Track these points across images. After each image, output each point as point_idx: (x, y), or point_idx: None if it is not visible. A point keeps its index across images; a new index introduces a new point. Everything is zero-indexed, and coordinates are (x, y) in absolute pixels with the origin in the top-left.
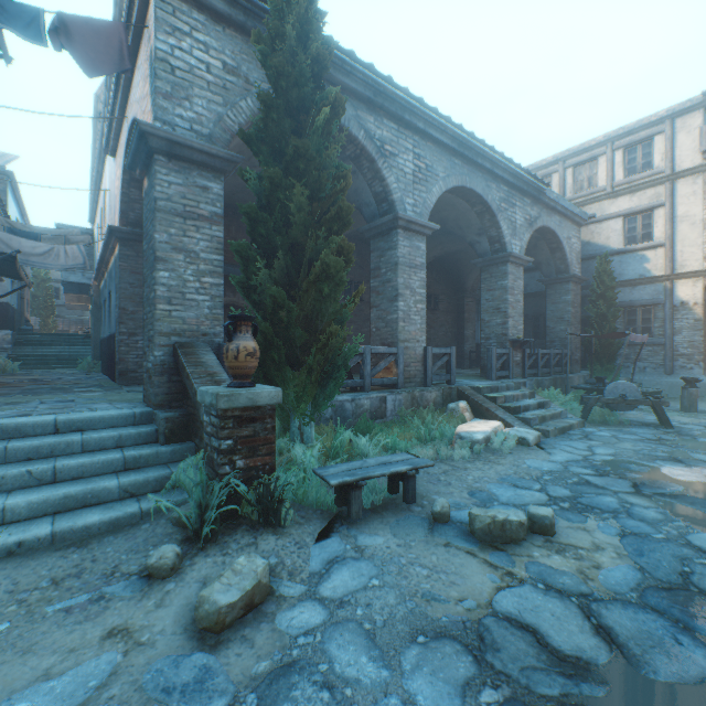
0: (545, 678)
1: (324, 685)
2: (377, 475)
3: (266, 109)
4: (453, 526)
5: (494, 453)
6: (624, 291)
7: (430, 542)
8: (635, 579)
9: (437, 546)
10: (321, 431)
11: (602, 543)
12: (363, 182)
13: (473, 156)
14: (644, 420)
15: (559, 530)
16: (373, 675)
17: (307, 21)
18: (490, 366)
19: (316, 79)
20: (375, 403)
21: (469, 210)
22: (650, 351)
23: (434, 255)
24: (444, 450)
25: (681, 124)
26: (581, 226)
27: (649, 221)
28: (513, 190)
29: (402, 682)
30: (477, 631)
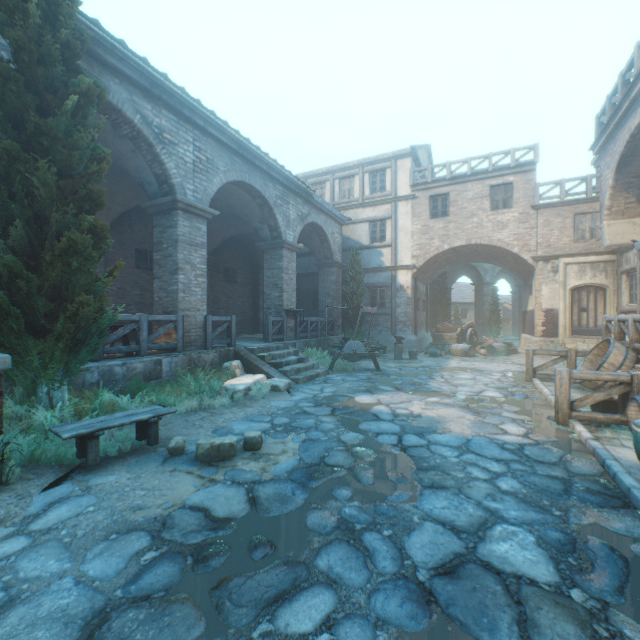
0: (197, 535)
1: (3, 589)
2: (117, 425)
3: (2, 77)
4: (185, 456)
5: (251, 399)
6: (370, 276)
7: (160, 471)
8: (293, 466)
9: (164, 473)
10: (83, 395)
11: (289, 448)
12: (144, 162)
13: (252, 158)
14: (369, 367)
15: (266, 445)
16: (56, 570)
17: (57, 4)
18: (268, 331)
19: (68, 62)
20: (150, 365)
21: (252, 201)
22: (384, 319)
23: (230, 234)
24: (208, 401)
25: (400, 164)
26: (345, 225)
27: (384, 227)
28: (288, 190)
29: (80, 566)
30: (164, 520)
